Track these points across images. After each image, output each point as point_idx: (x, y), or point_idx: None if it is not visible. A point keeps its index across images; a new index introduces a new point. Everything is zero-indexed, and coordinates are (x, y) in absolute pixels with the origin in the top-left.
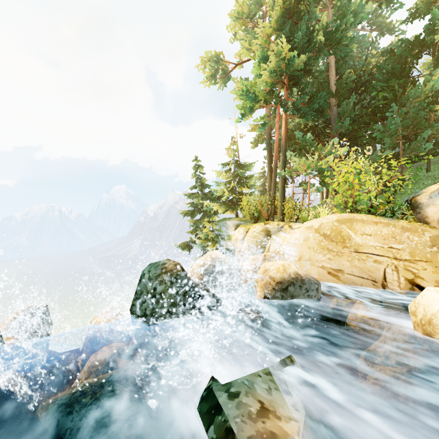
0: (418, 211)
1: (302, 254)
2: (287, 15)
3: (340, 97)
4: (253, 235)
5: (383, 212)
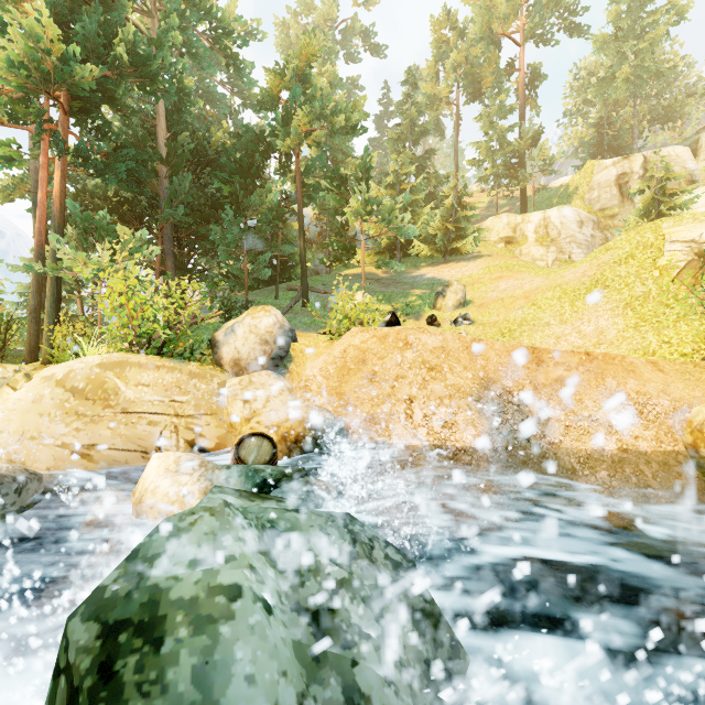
0: (216, 351)
1: (28, 427)
2: None
3: (174, 168)
4: None
5: (182, 351)
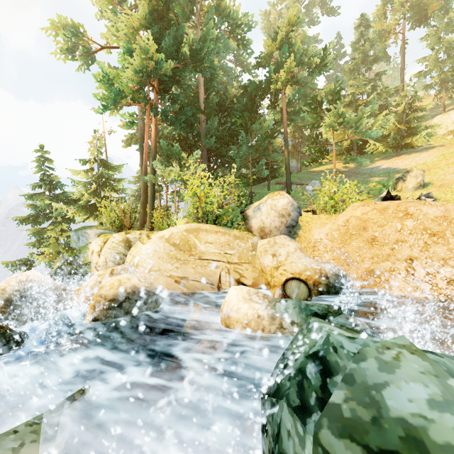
0: (247, 222)
1: (153, 264)
2: (156, 16)
3: (208, 115)
4: (111, 246)
5: (226, 222)
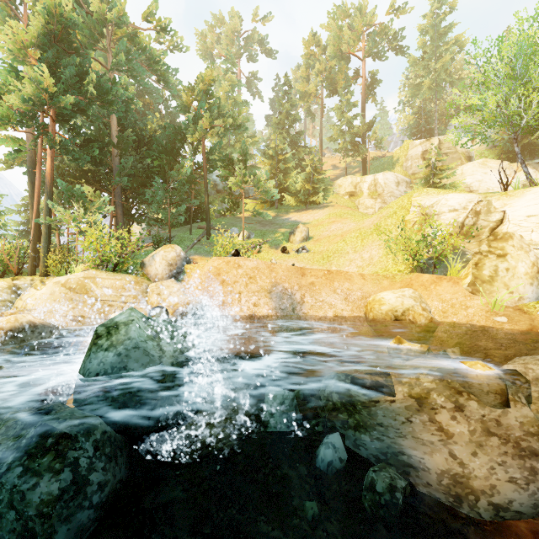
0: (145, 269)
1: (48, 307)
2: (53, 38)
3: (122, 150)
4: None
5: (126, 269)
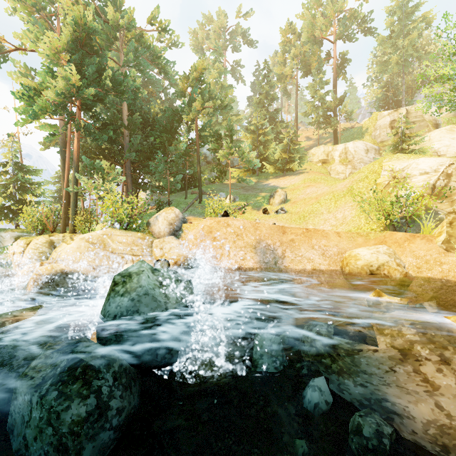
0: (150, 227)
1: (76, 258)
2: (79, 43)
3: (131, 131)
4: (35, 247)
5: (135, 227)
